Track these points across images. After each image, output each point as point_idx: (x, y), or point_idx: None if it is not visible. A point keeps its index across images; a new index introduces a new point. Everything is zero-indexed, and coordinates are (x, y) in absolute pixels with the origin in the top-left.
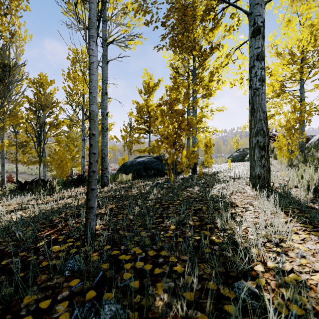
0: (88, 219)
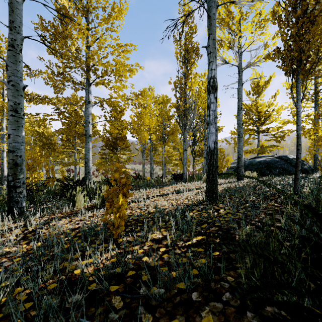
0: (296, 184)
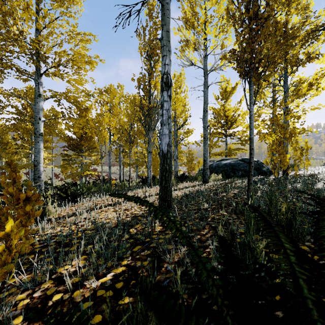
0: (250, 189)
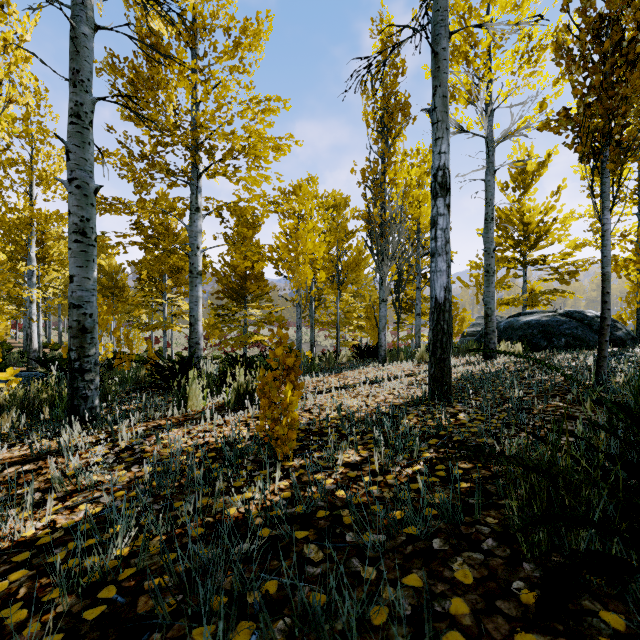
0: (602, 367)
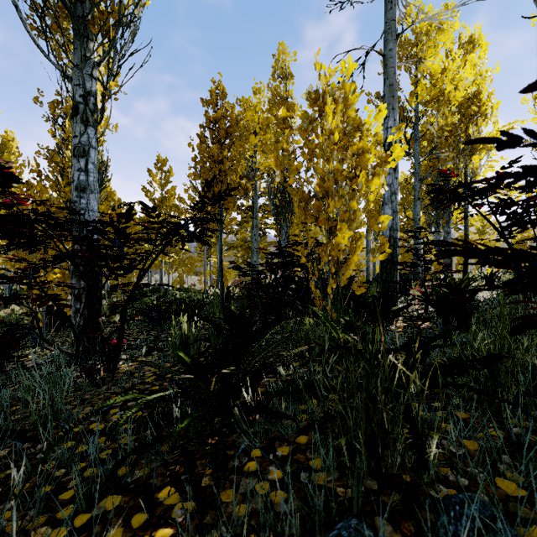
0: None
